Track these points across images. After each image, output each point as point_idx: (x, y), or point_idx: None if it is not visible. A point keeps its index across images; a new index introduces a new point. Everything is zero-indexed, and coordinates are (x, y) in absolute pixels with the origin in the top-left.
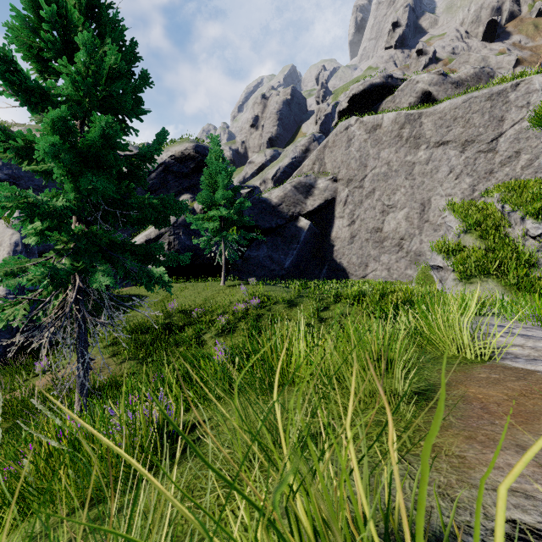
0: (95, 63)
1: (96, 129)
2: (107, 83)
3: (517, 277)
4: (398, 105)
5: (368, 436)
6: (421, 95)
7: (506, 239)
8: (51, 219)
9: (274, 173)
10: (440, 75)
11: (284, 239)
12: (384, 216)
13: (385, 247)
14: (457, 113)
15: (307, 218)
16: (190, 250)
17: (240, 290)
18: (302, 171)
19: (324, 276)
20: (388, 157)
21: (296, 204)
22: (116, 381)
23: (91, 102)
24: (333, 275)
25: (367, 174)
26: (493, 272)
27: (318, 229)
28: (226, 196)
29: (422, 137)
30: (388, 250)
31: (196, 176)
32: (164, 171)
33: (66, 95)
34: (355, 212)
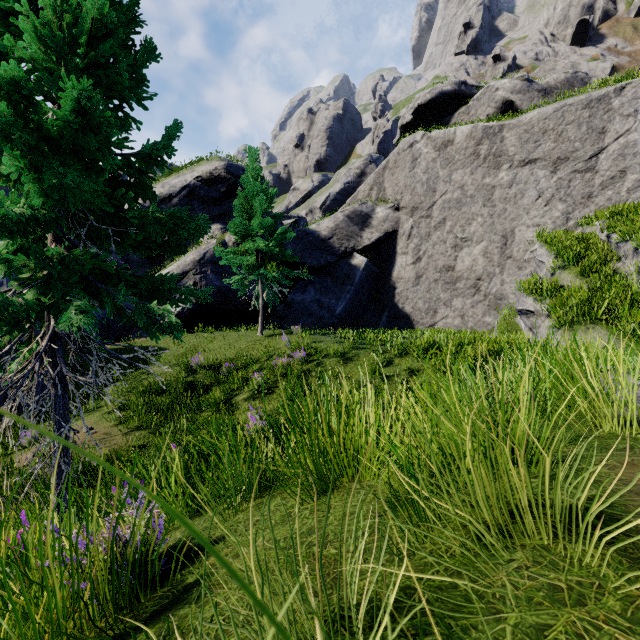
0: (69, 9)
1: (68, 101)
2: (90, 45)
3: (632, 323)
4: (473, 117)
5: (548, 638)
6: (501, 105)
7: (616, 276)
8: (9, 235)
9: (323, 201)
10: (525, 81)
11: (335, 279)
12: (456, 251)
13: (458, 289)
14: (547, 125)
15: (363, 254)
16: (221, 292)
17: (281, 341)
18: (357, 198)
19: (384, 325)
20: (461, 180)
21: (350, 237)
22: (120, 457)
23: (68, 70)
24: (394, 324)
25: (437, 201)
26: (601, 317)
27: (377, 267)
28: (264, 224)
29: (503, 155)
30: (461, 292)
31: (227, 202)
32: (189, 196)
33: (32, 60)
34: (421, 248)
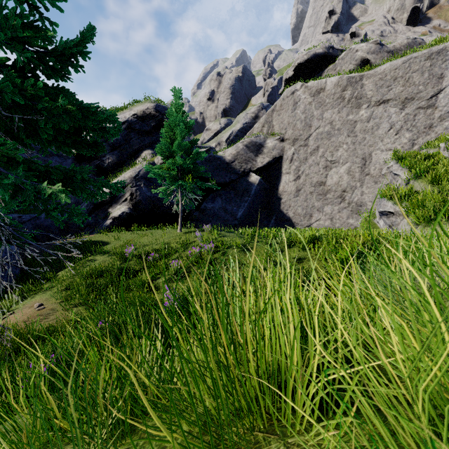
0: None
1: None
2: None
3: None
4: (339, 72)
5: None
6: (360, 62)
7: None
8: None
9: (228, 136)
10: (377, 45)
11: (236, 192)
12: (327, 171)
13: (328, 199)
14: (397, 74)
15: (257, 173)
16: (151, 200)
17: (195, 236)
18: (253, 133)
19: (272, 226)
20: (331, 118)
21: (248, 161)
22: (58, 330)
23: None
24: (280, 225)
25: (312, 134)
26: None
27: (267, 184)
28: (182, 147)
29: (363, 97)
30: (331, 201)
31: (156, 134)
32: (127, 129)
33: None
34: (300, 168)
